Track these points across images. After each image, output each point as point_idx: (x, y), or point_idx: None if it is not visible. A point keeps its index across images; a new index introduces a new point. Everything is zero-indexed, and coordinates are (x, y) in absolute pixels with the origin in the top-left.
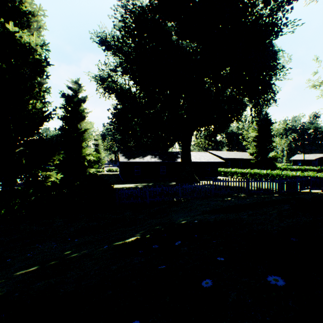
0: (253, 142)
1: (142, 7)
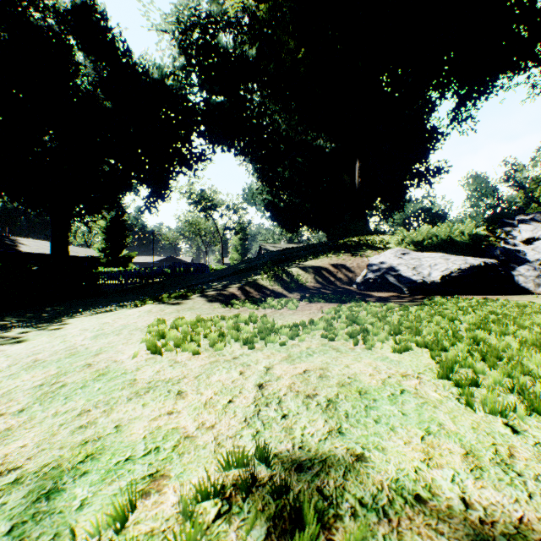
0: (104, 233)
1: (46, 4)
